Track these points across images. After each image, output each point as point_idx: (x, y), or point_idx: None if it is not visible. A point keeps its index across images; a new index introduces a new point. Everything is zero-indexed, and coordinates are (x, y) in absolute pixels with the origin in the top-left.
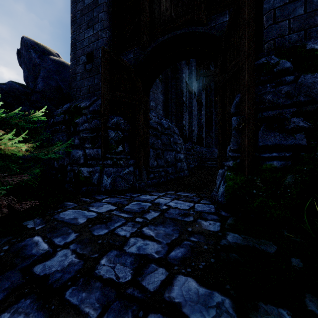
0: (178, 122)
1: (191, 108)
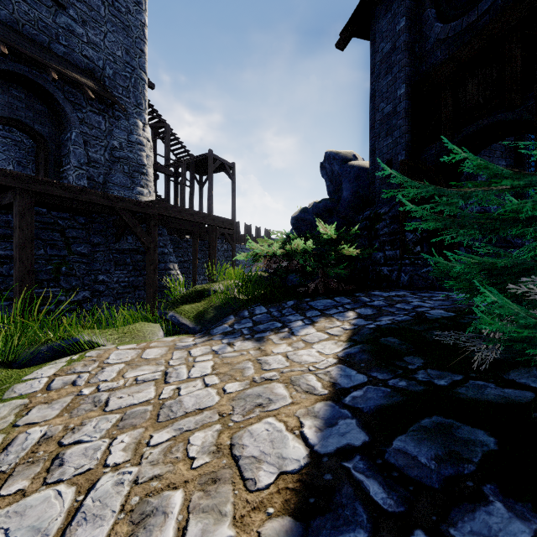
0: None
1: None
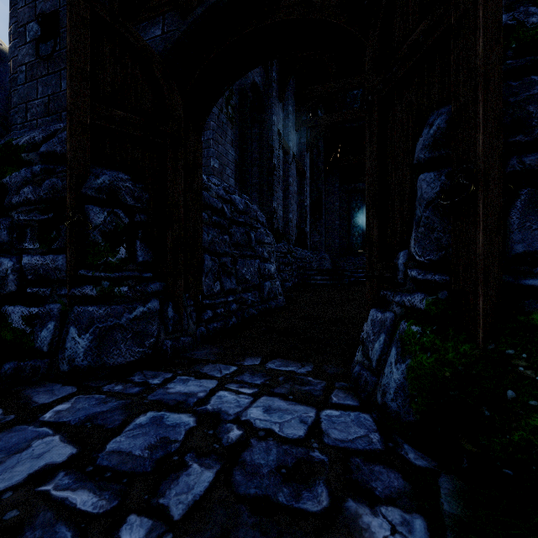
0: (264, 204)
1: (287, 179)
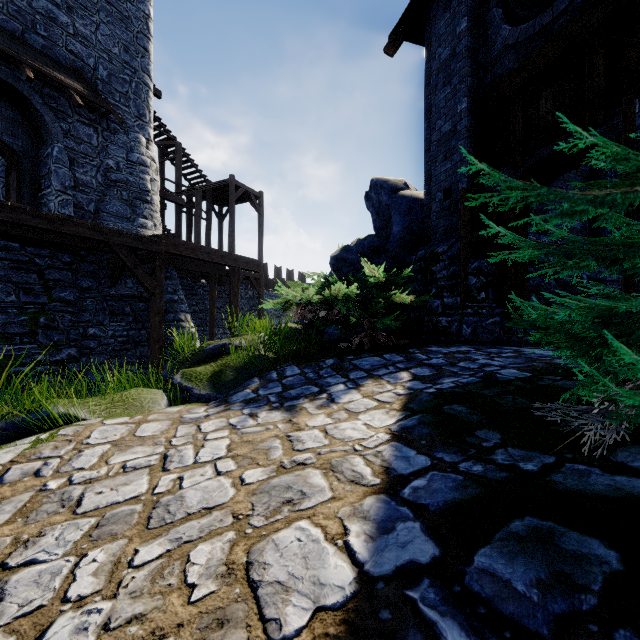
0: None
1: None
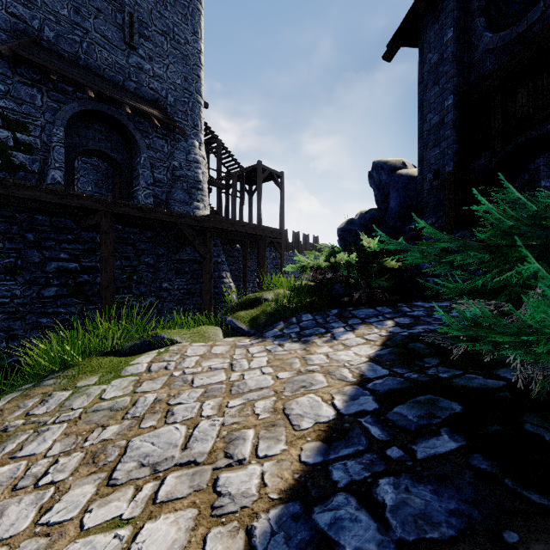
0: None
1: None
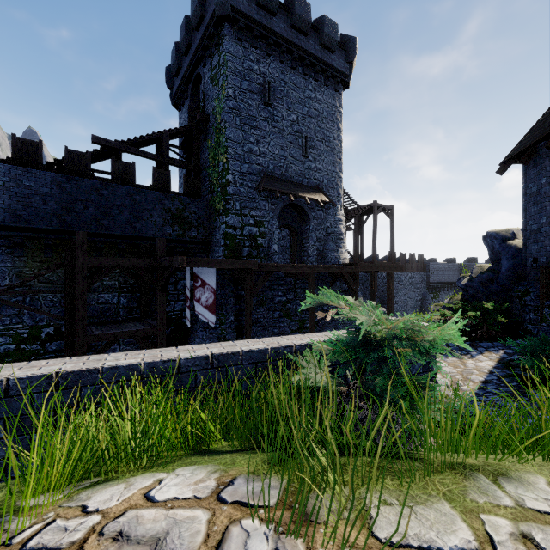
0: None
1: None
